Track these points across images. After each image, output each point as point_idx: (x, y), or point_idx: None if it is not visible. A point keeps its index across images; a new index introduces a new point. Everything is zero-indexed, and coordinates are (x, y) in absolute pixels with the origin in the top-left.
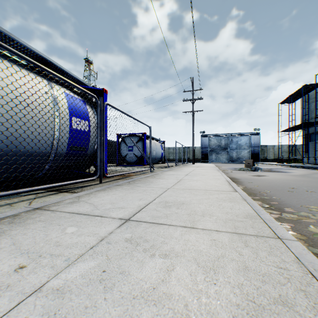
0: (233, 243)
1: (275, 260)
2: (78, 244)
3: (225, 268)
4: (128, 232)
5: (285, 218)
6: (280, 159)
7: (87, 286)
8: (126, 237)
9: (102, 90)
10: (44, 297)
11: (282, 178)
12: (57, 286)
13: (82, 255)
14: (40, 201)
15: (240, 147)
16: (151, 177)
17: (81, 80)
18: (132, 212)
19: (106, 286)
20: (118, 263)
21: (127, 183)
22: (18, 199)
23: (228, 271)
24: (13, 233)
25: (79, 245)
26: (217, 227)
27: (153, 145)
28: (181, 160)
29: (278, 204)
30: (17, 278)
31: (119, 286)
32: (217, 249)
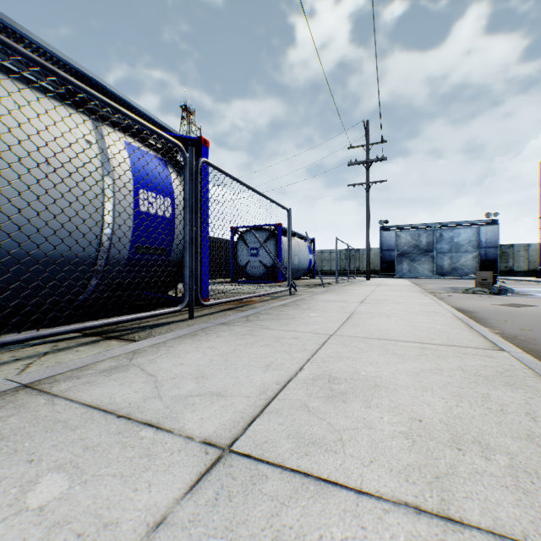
0: None
1: None
2: None
3: None
4: (218, 528)
5: None
6: None
7: None
8: None
9: (198, 140)
10: None
11: None
12: None
13: None
14: (50, 362)
15: (457, 248)
16: (292, 306)
17: (159, 120)
18: (242, 416)
19: None
20: None
21: (243, 319)
22: (13, 355)
23: None
24: None
25: None
26: None
27: (295, 246)
28: (343, 273)
29: None
30: None
31: None
32: None
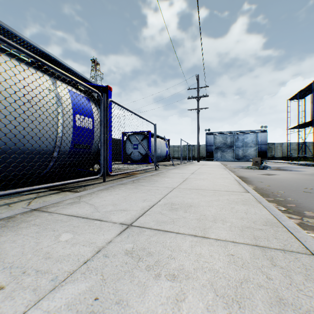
0: (256, 261)
1: None
2: (70, 256)
3: (252, 299)
4: (130, 242)
5: (308, 224)
6: (288, 157)
7: None
8: (127, 248)
9: (106, 87)
10: None
11: (294, 177)
12: None
13: (72, 272)
14: (40, 201)
15: (246, 145)
16: (156, 176)
17: (85, 77)
18: (135, 216)
19: None
20: (115, 286)
21: (131, 182)
22: (18, 198)
23: (257, 304)
24: (2, 240)
25: (72, 258)
26: (233, 237)
27: (158, 143)
28: (185, 158)
29: (295, 207)
30: None
31: None
32: (237, 268)
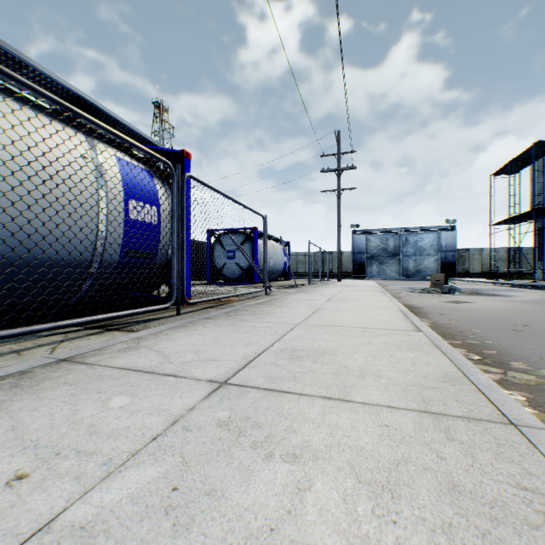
0: (424, 433)
1: (510, 470)
2: (130, 430)
3: (413, 486)
4: (224, 408)
5: (513, 381)
6: (492, 272)
7: (141, 521)
8: (220, 417)
9: (181, 152)
10: (54, 544)
11: (499, 306)
12: (83, 520)
13: (135, 453)
14: (71, 346)
15: (421, 252)
16: (267, 304)
17: (145, 135)
18: (232, 369)
19: (176, 523)
20: (203, 471)
21: (224, 315)
22: (34, 342)
23: (418, 493)
24: (15, 407)
25: (132, 433)
26: (391, 399)
27: (270, 248)
28: (317, 275)
29: (496, 354)
30: (9, 500)
31: (203, 524)
32: (393, 444)
